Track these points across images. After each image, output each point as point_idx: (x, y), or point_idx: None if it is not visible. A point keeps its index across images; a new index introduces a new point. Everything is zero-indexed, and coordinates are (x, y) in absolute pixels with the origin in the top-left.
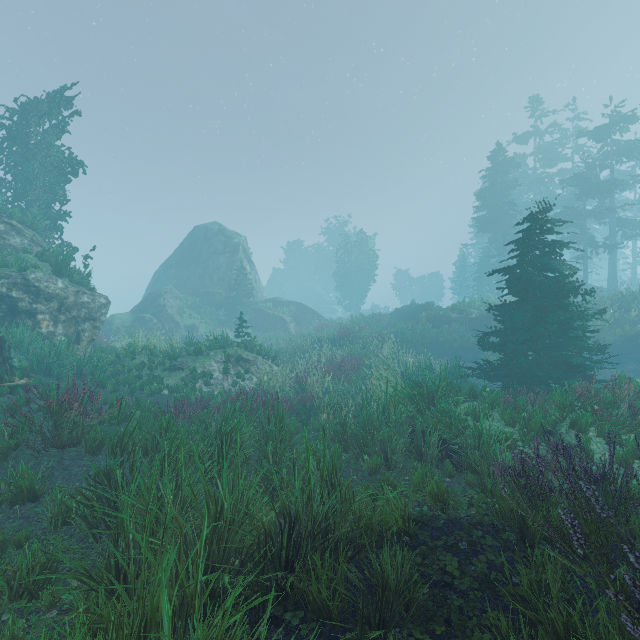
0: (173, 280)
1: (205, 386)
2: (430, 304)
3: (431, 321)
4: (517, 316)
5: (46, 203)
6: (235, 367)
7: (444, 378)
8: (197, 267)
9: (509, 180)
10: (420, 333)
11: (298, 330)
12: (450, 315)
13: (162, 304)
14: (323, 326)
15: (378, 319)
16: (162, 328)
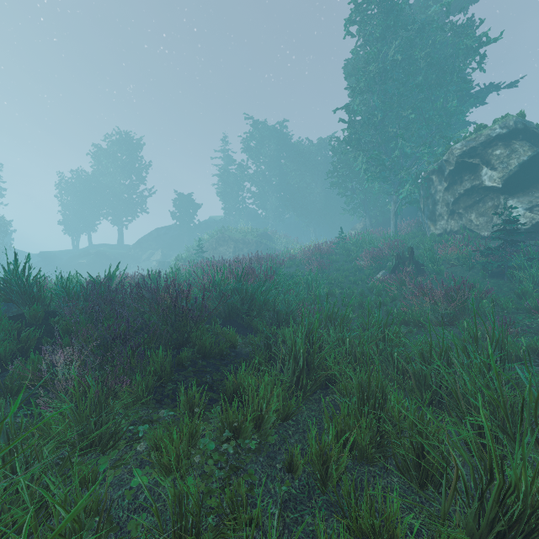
0: None
1: None
2: None
3: None
4: None
5: None
6: None
7: None
8: None
9: None
10: None
11: None
12: None
13: None
14: None
15: None
16: None
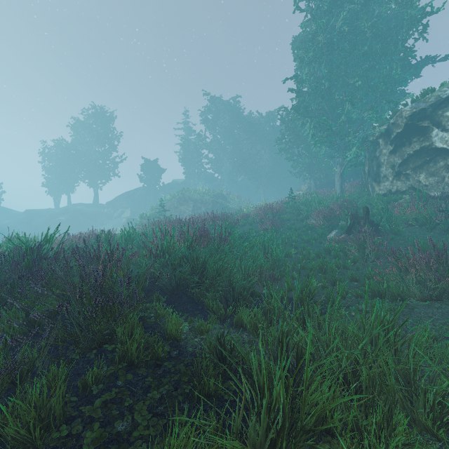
0: None
1: None
2: None
3: None
4: None
5: None
6: None
7: None
8: None
9: None
10: None
11: None
12: None
13: None
14: None
15: None
16: None
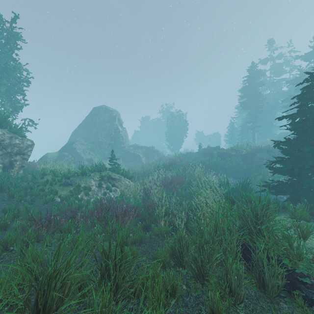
0: (81, 135)
1: (85, 195)
2: (218, 147)
3: (220, 156)
4: (306, 148)
5: (3, 89)
6: (106, 183)
7: (264, 198)
8: (94, 128)
9: (258, 82)
10: (214, 163)
11: (147, 161)
12: (230, 153)
13: (74, 147)
14: (160, 159)
15: (190, 155)
16: (74, 160)
